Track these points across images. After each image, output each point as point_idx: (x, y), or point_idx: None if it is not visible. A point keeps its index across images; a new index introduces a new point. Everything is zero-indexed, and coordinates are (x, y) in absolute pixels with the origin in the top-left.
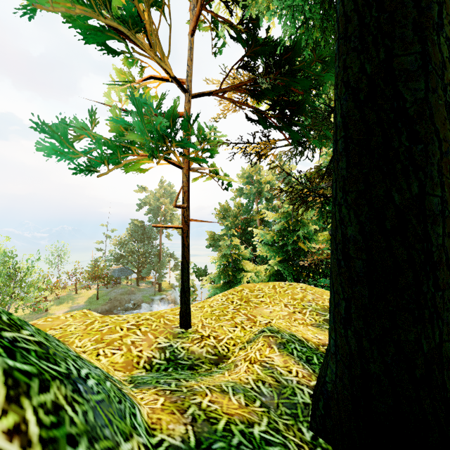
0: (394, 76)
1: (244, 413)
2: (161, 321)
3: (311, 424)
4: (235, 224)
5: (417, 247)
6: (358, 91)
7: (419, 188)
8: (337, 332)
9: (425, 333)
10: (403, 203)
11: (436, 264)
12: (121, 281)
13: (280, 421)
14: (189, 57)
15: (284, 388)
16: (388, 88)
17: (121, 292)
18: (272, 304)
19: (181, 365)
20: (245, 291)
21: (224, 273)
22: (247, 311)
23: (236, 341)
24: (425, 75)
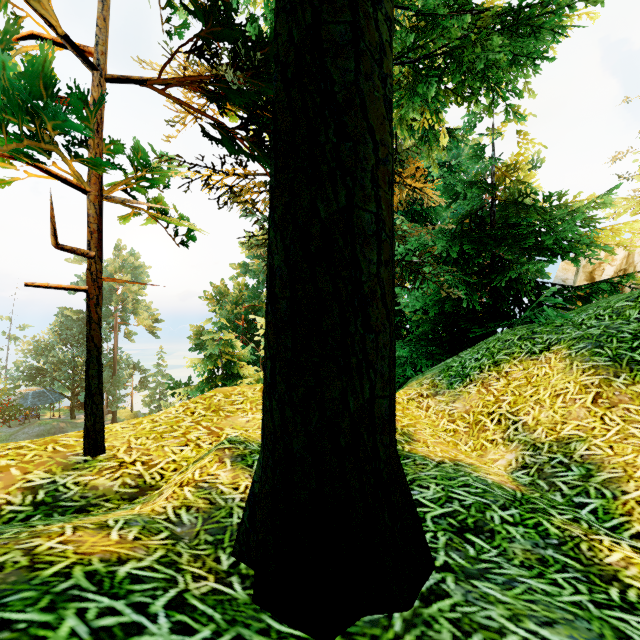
0: (322, 48)
1: (121, 549)
2: (48, 448)
3: (234, 547)
4: (235, 314)
5: (344, 275)
6: (287, 66)
7: (347, 198)
8: (265, 406)
9: (352, 387)
10: (329, 218)
11: (368, 298)
12: (41, 414)
13: (189, 553)
14: (100, 13)
15: (218, 510)
16: (315, 64)
17: (38, 431)
18: (253, 410)
19: (62, 508)
20: (217, 397)
21: (209, 383)
22: (212, 423)
23: (180, 464)
24: (355, 53)
